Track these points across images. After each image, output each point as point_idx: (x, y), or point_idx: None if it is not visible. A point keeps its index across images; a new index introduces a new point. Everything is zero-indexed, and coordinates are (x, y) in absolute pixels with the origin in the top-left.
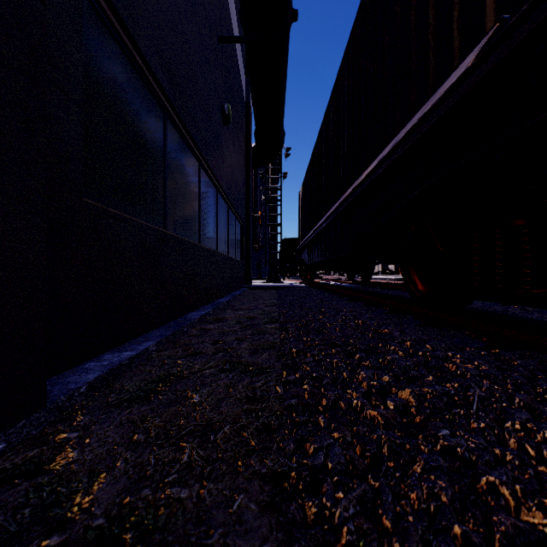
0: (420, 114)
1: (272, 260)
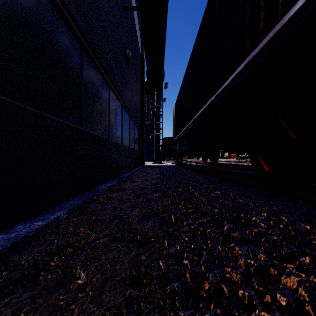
0: (278, 27)
1: (157, 150)
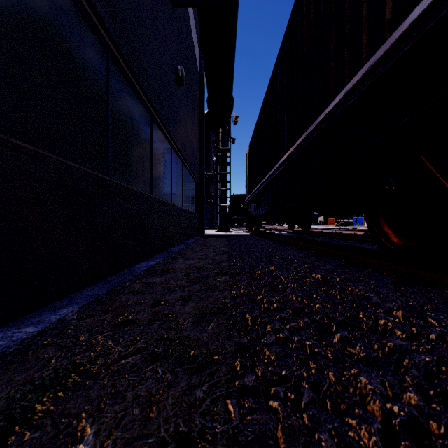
0: (423, 5)
1: (222, 212)
